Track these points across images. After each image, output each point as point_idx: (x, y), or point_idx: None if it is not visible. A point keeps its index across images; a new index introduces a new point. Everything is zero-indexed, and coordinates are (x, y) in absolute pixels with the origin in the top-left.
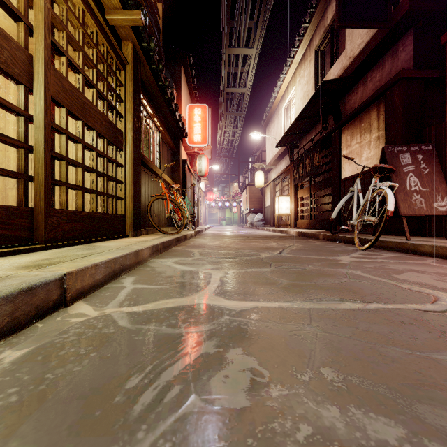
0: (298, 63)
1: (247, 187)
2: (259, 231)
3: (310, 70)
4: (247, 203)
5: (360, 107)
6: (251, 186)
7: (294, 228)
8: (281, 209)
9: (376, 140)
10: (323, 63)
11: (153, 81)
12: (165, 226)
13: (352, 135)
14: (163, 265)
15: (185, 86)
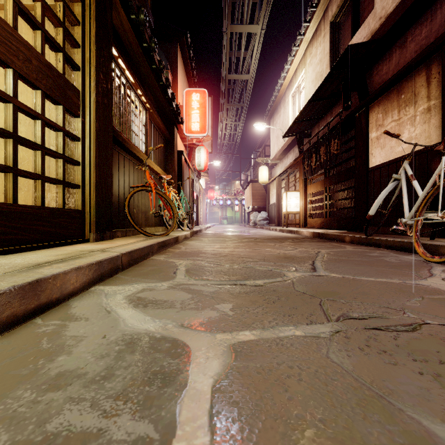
0: (309, 41)
1: (250, 184)
2: (264, 231)
3: (324, 46)
4: (250, 201)
5: (399, 73)
6: (254, 182)
7: (304, 227)
8: (289, 207)
9: (425, 112)
10: (340, 36)
11: (133, 37)
12: (155, 226)
13: (385, 111)
14: (100, 307)
15: (182, 71)
